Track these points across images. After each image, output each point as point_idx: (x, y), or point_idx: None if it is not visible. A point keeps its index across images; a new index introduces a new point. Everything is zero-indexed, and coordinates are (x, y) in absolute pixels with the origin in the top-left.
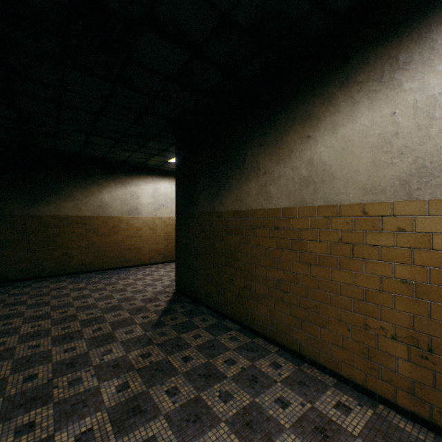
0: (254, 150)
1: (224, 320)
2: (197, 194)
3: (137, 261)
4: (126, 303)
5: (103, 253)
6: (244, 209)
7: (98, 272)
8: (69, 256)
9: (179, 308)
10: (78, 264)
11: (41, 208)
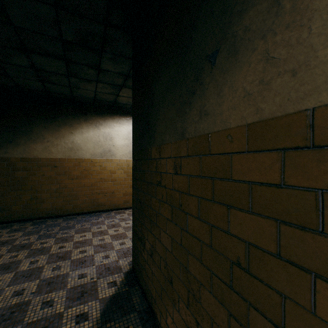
0: None
1: None
2: (153, 111)
3: (110, 205)
4: (40, 298)
5: (75, 196)
6: (320, 102)
7: (68, 217)
8: (38, 200)
9: None
10: (48, 208)
11: (9, 150)
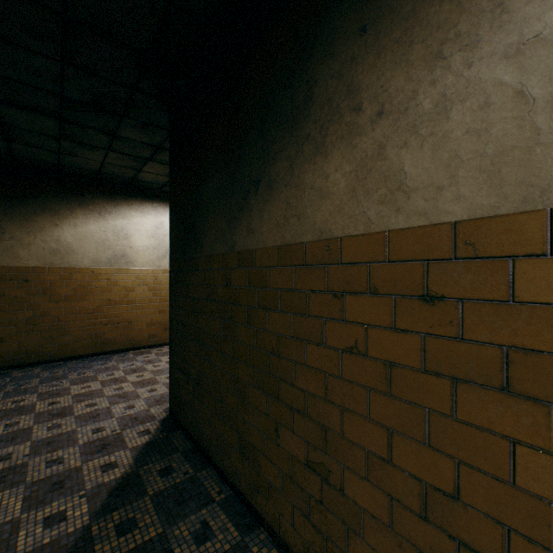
0: (340, 54)
1: (254, 531)
2: (201, 215)
3: (125, 342)
4: (42, 458)
5: (63, 330)
6: (307, 240)
7: (51, 364)
8: None
9: (155, 477)
10: (12, 351)
11: None
